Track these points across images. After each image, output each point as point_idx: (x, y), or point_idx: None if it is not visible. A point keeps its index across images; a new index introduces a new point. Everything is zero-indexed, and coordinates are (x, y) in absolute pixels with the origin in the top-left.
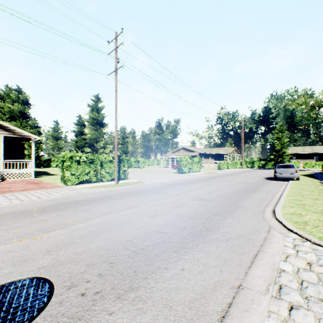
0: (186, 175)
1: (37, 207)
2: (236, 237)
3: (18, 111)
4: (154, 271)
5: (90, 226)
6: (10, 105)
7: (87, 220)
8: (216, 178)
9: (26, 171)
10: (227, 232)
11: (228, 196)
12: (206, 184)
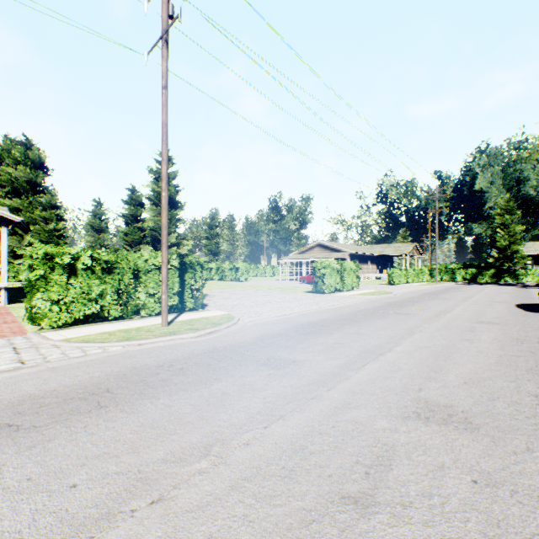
0: (333, 299)
1: None
2: None
3: (27, 180)
4: None
5: None
6: (11, 170)
7: None
8: (406, 308)
9: None
10: None
11: (516, 386)
12: (394, 326)
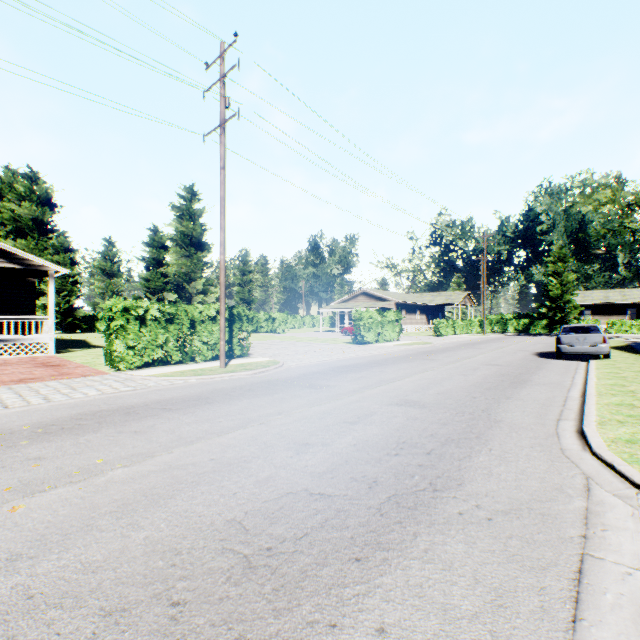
0: (371, 349)
1: (33, 423)
2: (513, 512)
3: (31, 218)
4: (298, 639)
5: (143, 475)
6: (14, 207)
7: (139, 459)
8: (435, 355)
9: (37, 339)
10: (484, 494)
11: (468, 394)
12: (414, 367)
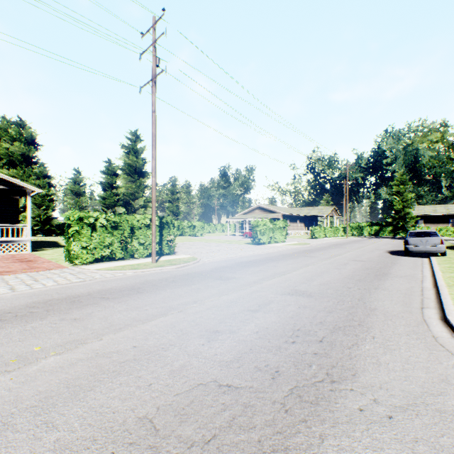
0: (265, 248)
1: None
2: (410, 408)
3: (21, 154)
4: None
5: (71, 364)
6: (8, 145)
7: (72, 347)
8: (313, 253)
9: (18, 241)
10: (379, 386)
11: (344, 285)
12: (299, 263)
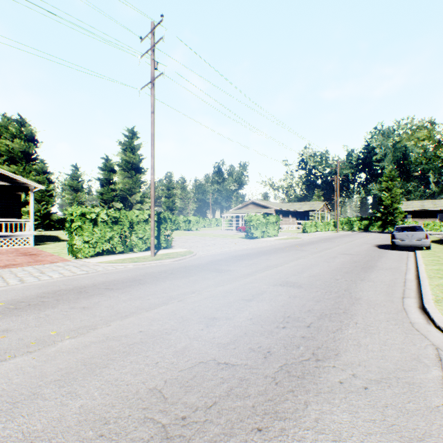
0: (258, 242)
1: (8, 301)
2: (383, 381)
3: (21, 150)
4: None
5: (85, 346)
6: (8, 142)
7: (84, 331)
8: (304, 247)
9: (21, 235)
10: (358, 364)
11: (332, 277)
12: (290, 256)
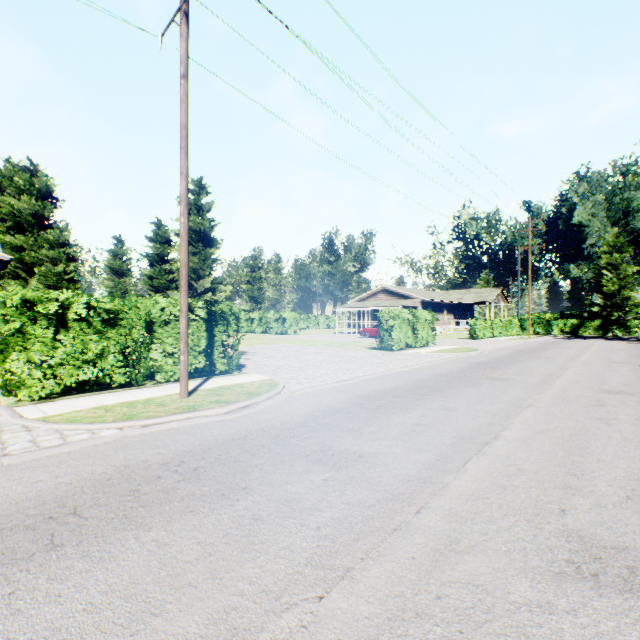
0: (404, 358)
1: None
2: None
3: (32, 213)
4: None
5: None
6: (13, 201)
7: None
8: (501, 370)
9: None
10: None
11: None
12: (493, 398)
